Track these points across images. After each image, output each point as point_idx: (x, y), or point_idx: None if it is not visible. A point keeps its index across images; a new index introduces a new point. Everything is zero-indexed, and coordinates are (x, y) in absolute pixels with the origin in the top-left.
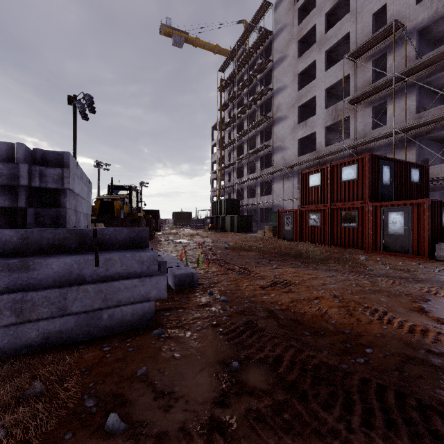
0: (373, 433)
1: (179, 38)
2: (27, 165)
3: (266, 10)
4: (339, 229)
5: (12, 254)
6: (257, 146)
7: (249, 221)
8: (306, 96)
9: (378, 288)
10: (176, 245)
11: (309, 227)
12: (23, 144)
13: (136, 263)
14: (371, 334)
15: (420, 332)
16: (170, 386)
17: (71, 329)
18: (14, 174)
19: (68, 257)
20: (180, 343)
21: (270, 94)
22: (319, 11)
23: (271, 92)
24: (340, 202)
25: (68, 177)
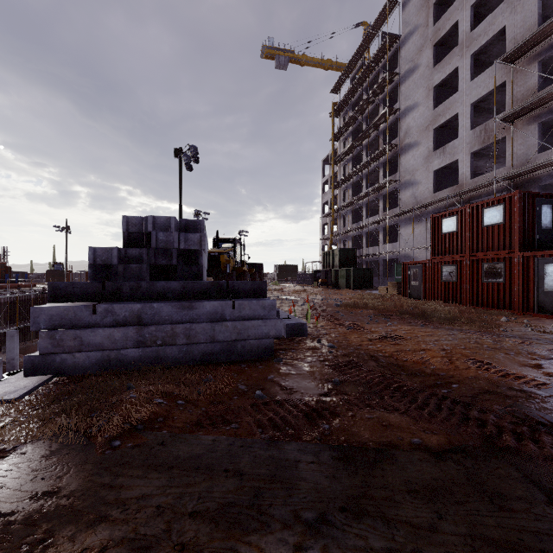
0: (423, 411)
1: (283, 59)
2: (178, 233)
3: (390, 11)
4: (480, 285)
5: (177, 299)
6: (379, 181)
7: (368, 275)
8: (444, 115)
9: (498, 347)
10: (282, 301)
11: (441, 283)
12: (175, 217)
13: (260, 308)
14: (463, 376)
15: (513, 377)
16: (290, 386)
17: (218, 353)
18: (169, 240)
19: (215, 301)
20: (295, 367)
21: (397, 116)
22: (462, 4)
23: (397, 113)
24: (481, 251)
25: (204, 241)
